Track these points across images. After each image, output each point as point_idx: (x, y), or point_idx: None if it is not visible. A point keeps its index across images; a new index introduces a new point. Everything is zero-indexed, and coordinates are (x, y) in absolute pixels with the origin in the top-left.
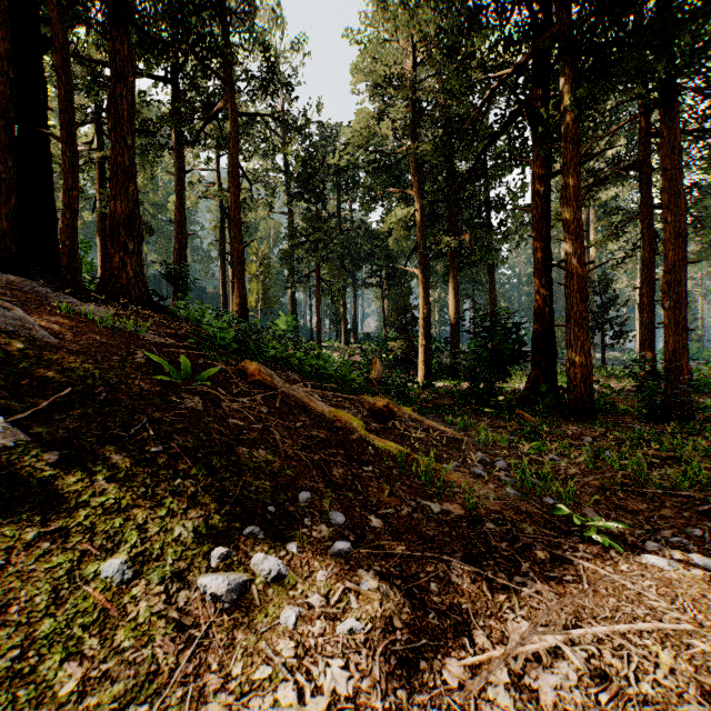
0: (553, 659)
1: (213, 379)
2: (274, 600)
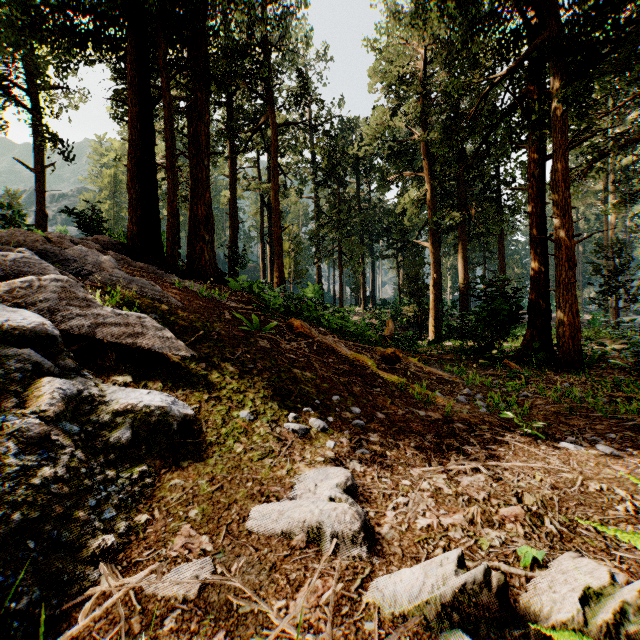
0: (474, 473)
1: (272, 330)
2: (323, 438)
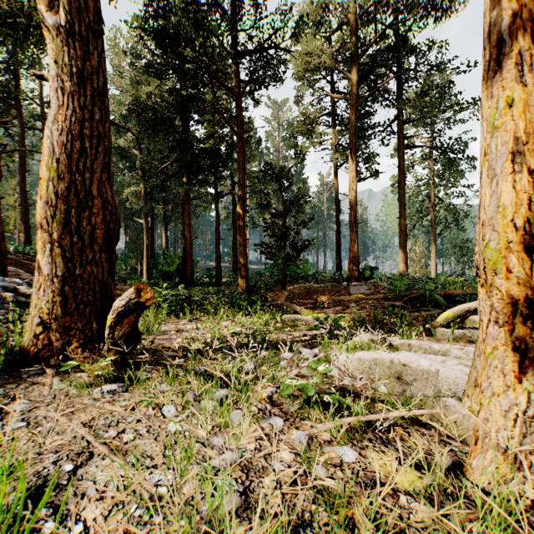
0: None
1: None
2: None
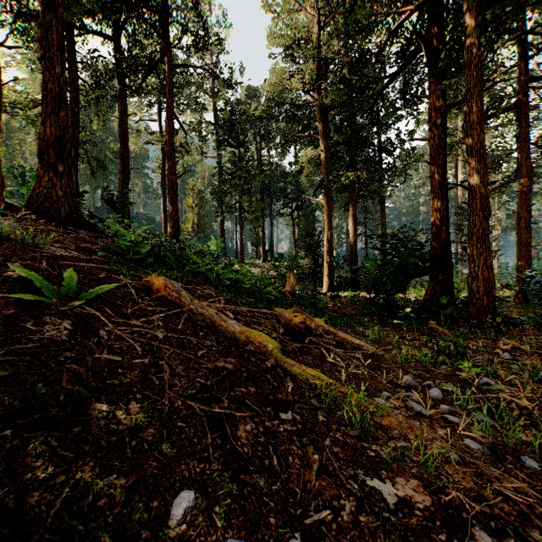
0: None
1: (107, 296)
2: None
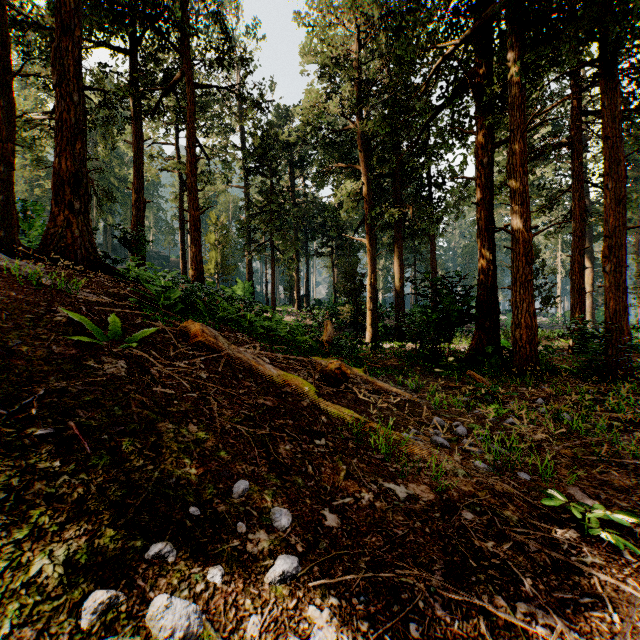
0: None
1: (148, 340)
2: None
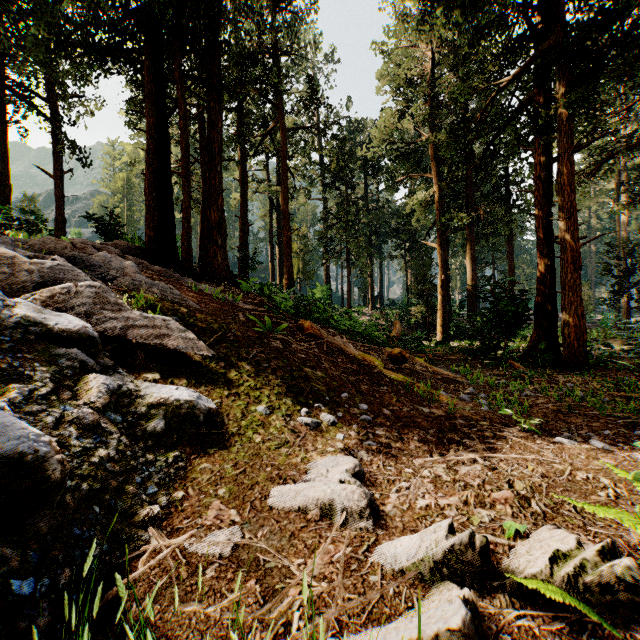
0: (472, 464)
1: (284, 331)
2: (333, 431)
